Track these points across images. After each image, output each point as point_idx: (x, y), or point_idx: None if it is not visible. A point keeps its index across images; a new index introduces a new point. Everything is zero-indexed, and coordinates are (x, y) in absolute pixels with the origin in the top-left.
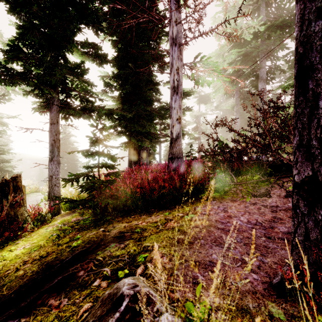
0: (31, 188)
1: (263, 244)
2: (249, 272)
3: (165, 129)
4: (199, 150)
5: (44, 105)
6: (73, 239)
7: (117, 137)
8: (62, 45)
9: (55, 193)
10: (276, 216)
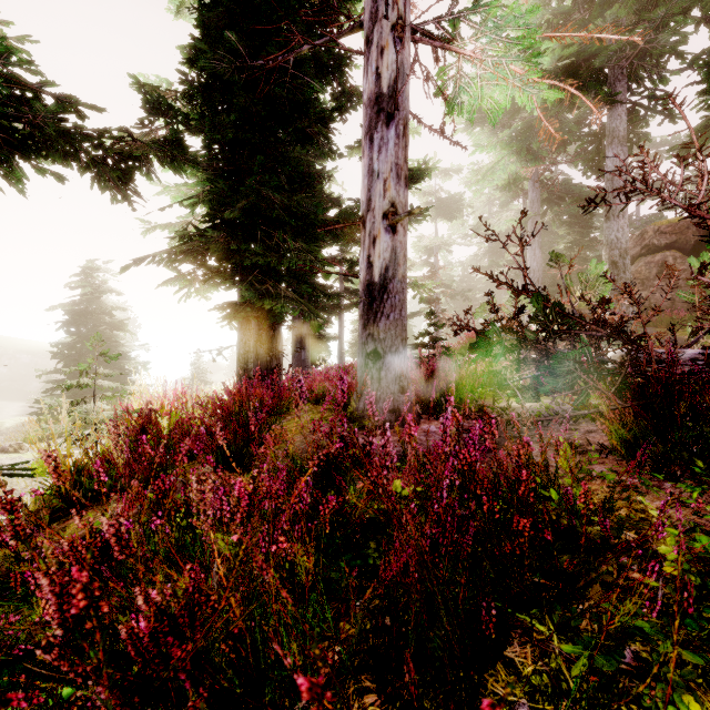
0: None
1: None
2: None
3: (352, 271)
4: (459, 328)
5: None
6: None
7: (210, 288)
8: None
9: None
10: None
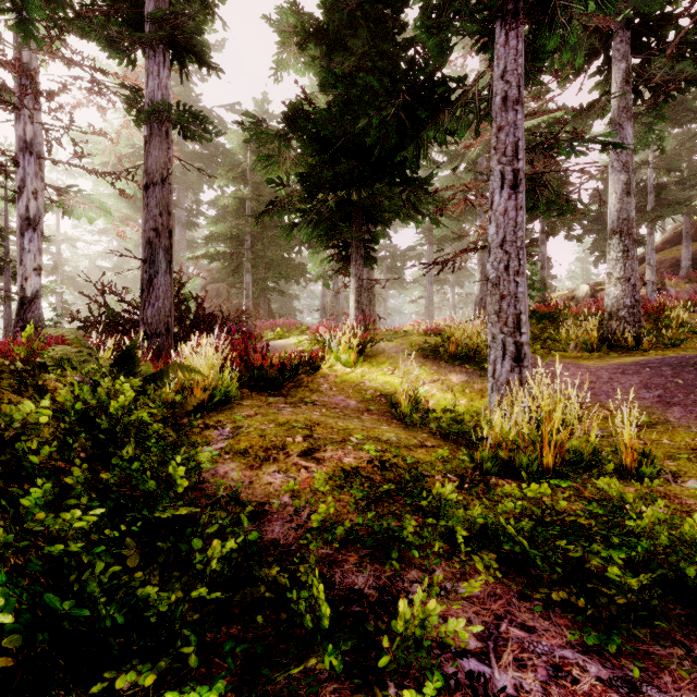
0: None
1: None
2: None
3: None
4: (73, 319)
5: None
6: None
7: None
8: None
9: None
10: None
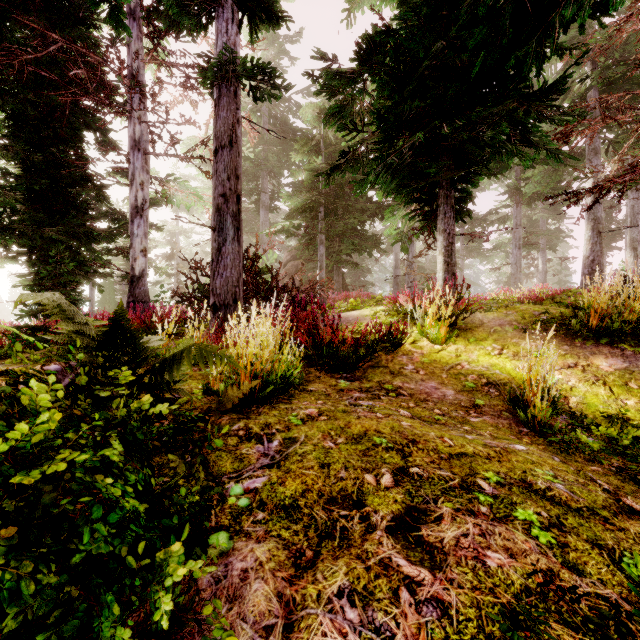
0: None
1: None
2: None
3: (110, 254)
4: (174, 294)
5: None
6: None
7: (8, 261)
8: None
9: None
10: None
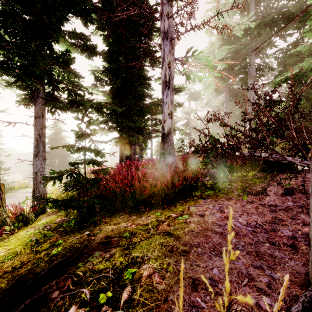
0: (20, 184)
1: (268, 252)
2: (260, 294)
3: (156, 124)
4: (190, 146)
5: (29, 97)
6: (54, 244)
7: (109, 132)
8: (47, 34)
9: (40, 191)
10: (276, 216)
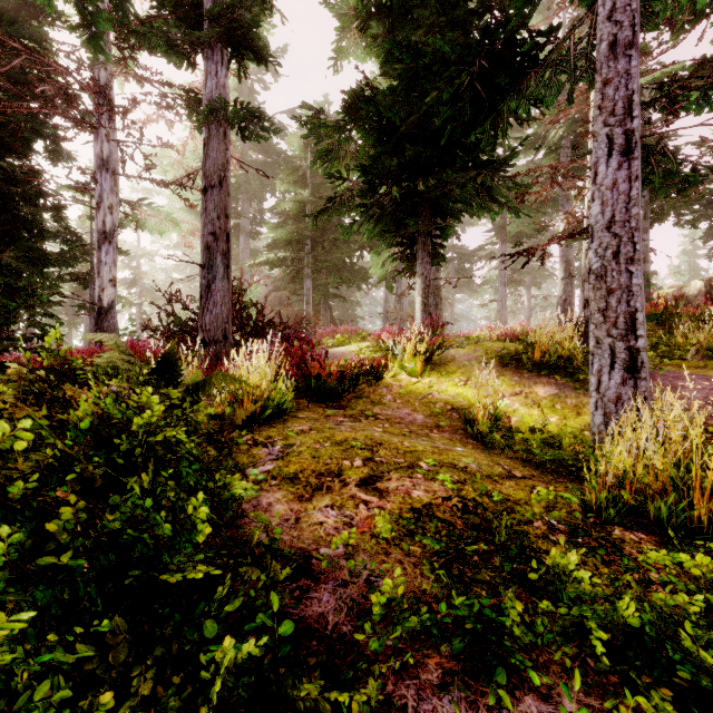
0: None
1: None
2: None
3: (62, 280)
4: (145, 328)
5: None
6: None
7: None
8: None
9: None
10: None
